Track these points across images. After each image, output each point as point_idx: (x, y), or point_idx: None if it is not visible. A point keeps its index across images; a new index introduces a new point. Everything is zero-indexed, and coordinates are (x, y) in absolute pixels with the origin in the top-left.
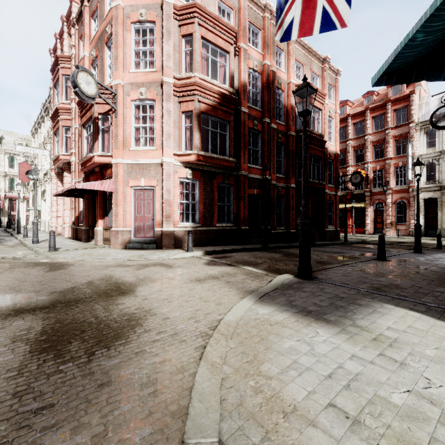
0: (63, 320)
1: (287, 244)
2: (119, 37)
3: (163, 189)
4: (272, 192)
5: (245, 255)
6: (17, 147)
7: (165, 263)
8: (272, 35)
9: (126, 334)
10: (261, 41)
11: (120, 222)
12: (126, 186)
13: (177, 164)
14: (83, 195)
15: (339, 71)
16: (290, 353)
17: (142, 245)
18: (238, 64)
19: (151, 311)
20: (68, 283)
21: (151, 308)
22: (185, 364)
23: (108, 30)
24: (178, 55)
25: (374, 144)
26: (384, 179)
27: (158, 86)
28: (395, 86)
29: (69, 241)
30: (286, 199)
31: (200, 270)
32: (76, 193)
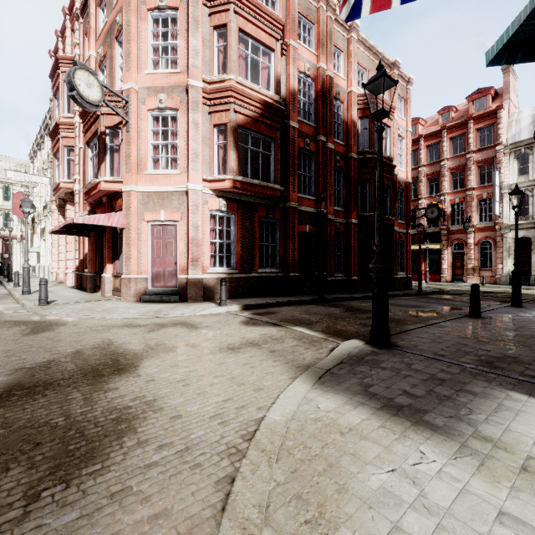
0: (13, 422)
1: (348, 295)
2: (131, 28)
3: (189, 224)
4: (328, 230)
5: (294, 310)
6: (8, 172)
7: (189, 321)
8: (328, 31)
9: (105, 449)
10: (315, 38)
11: (133, 267)
12: (142, 221)
13: (207, 192)
14: (88, 233)
15: (411, 79)
16: (385, 503)
17: (162, 296)
18: (286, 66)
19: (155, 403)
20: (46, 353)
21: (156, 397)
22: (195, 524)
23: (118, 21)
24: (208, 52)
25: (452, 172)
26: (464, 214)
27: (182, 91)
28: (478, 100)
29: (71, 291)
30: (345, 238)
31: (235, 333)
32: (77, 230)
